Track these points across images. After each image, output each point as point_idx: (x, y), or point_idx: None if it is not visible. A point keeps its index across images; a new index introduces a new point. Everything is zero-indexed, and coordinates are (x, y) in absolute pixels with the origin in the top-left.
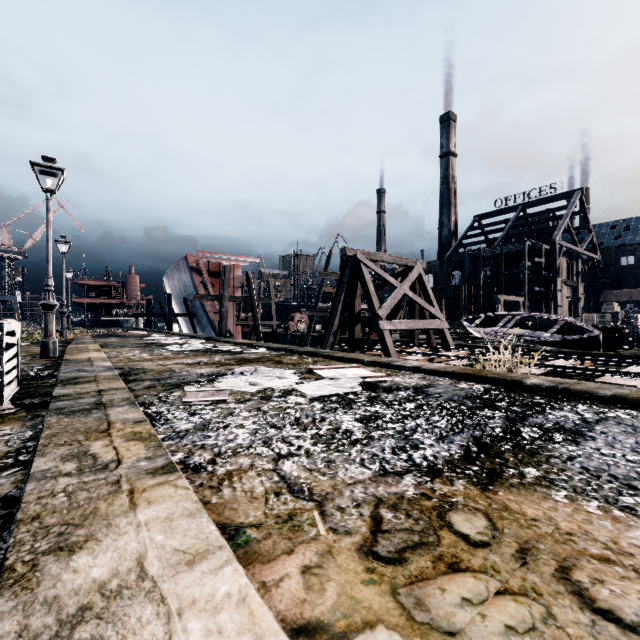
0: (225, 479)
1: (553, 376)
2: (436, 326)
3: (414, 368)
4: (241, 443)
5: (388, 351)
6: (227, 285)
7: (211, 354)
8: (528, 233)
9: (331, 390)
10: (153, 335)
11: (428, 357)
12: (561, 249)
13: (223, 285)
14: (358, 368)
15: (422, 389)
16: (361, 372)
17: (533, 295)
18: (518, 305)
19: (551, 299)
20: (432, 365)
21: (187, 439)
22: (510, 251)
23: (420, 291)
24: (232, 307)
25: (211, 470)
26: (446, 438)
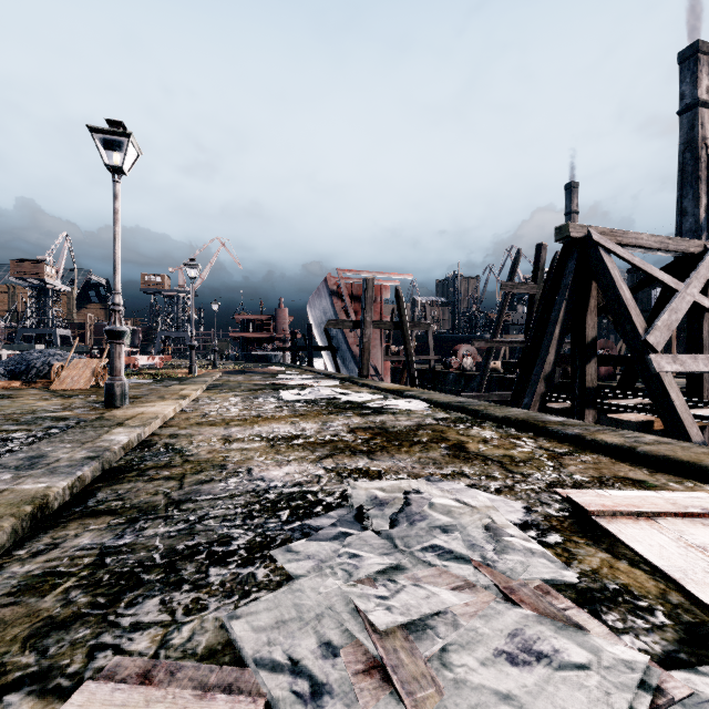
0: None
1: None
2: None
3: None
4: None
5: (676, 417)
6: (369, 306)
7: (331, 412)
8: None
9: None
10: (287, 372)
11: None
12: None
13: (364, 306)
14: None
15: None
16: None
17: None
18: None
19: None
20: None
21: None
22: None
23: None
24: (379, 338)
25: None
26: None
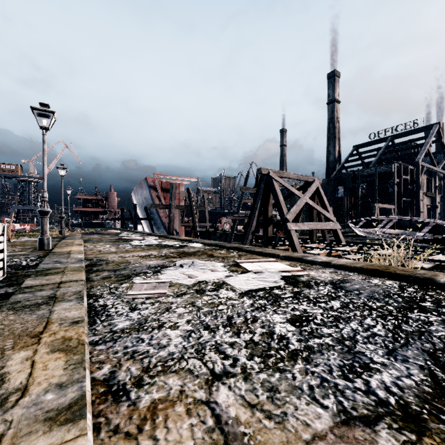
0: (147, 419)
1: (440, 269)
2: (331, 227)
3: (324, 263)
4: (173, 352)
5: (294, 246)
6: (174, 197)
7: (160, 248)
8: (396, 157)
9: (257, 284)
10: (123, 233)
11: (327, 251)
12: (423, 169)
13: (171, 197)
14: (276, 262)
15: (339, 284)
16: (279, 266)
17: (401, 204)
18: (390, 211)
19: (415, 207)
20: (340, 260)
21: (120, 343)
22: (382, 171)
23: (317, 200)
24: (178, 213)
25: (134, 399)
26: (396, 353)
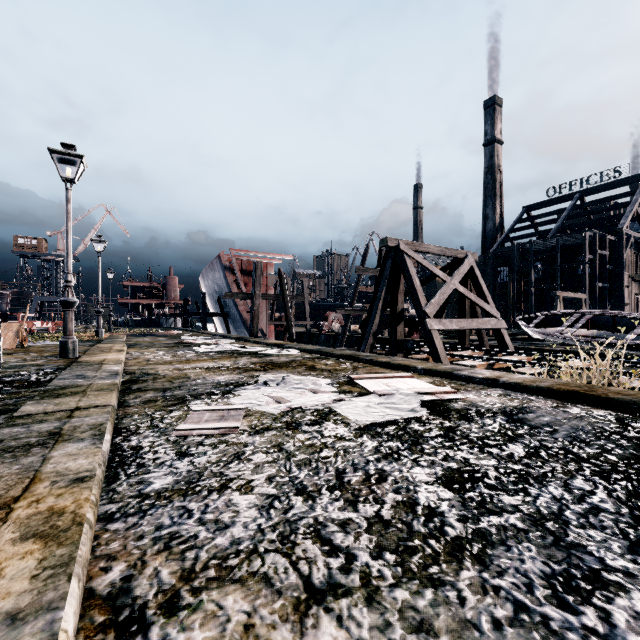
0: None
1: None
2: (492, 326)
3: (488, 380)
4: (239, 538)
5: (437, 354)
6: (258, 282)
7: (237, 356)
8: (587, 223)
9: (384, 414)
10: (186, 334)
11: (487, 362)
12: (628, 240)
13: (254, 282)
14: (411, 378)
15: (517, 415)
16: (417, 384)
17: (595, 292)
18: (580, 303)
19: (616, 296)
20: (512, 376)
21: (150, 518)
22: (566, 243)
23: (471, 286)
24: (265, 306)
25: None
26: None
